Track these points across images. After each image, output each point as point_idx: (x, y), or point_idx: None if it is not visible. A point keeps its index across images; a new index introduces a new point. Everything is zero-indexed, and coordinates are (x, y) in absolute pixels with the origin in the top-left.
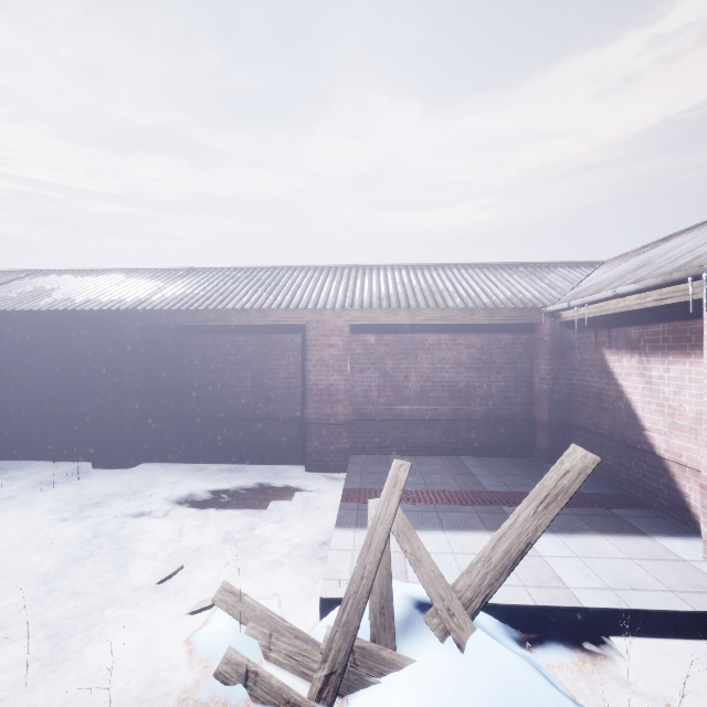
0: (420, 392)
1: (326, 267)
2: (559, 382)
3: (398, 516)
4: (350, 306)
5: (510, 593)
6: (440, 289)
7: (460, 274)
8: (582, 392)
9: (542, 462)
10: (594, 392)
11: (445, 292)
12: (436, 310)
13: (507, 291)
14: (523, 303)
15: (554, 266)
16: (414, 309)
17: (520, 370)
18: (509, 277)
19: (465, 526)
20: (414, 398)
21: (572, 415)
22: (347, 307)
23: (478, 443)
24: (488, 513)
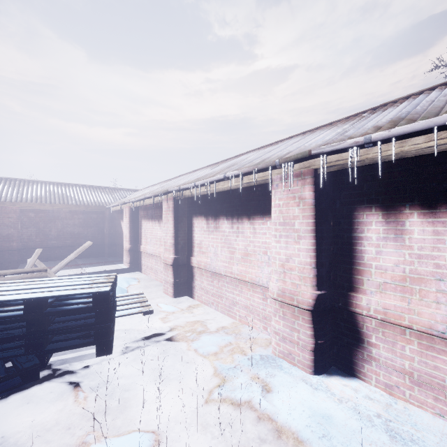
0: (57, 236)
1: (4, 178)
2: (112, 230)
3: (37, 260)
4: (21, 201)
5: (70, 274)
6: (68, 196)
7: (79, 190)
8: (118, 233)
9: (107, 257)
10: (120, 233)
11: (69, 197)
12: (64, 205)
13: (96, 199)
14: (100, 204)
15: (121, 190)
16: (54, 204)
17: (100, 227)
18: (100, 193)
19: (65, 269)
20: (54, 238)
21: (116, 241)
22: (19, 202)
23: (83, 253)
24: (75, 267)
